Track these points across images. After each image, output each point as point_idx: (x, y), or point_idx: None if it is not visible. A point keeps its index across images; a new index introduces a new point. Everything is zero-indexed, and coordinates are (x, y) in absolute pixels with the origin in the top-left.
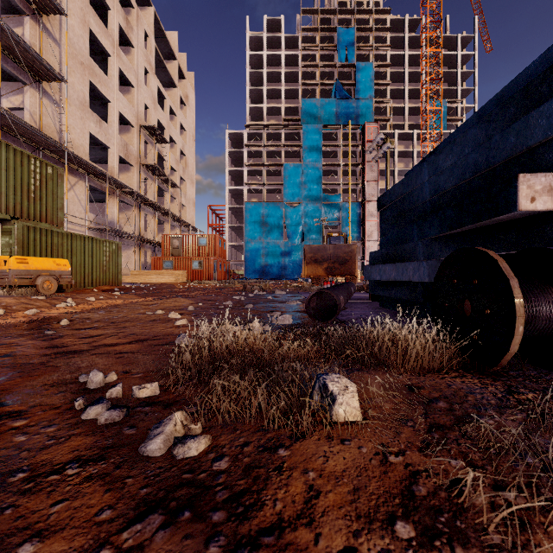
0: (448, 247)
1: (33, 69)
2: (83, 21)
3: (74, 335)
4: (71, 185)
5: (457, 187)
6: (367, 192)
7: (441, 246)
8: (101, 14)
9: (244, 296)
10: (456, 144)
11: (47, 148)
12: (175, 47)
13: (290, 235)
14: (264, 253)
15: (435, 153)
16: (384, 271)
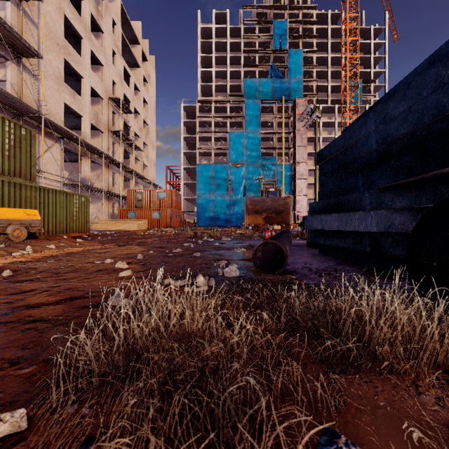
0: (402, 196)
1: (13, 46)
2: (59, 8)
3: (5, 290)
4: (48, 147)
5: (412, 134)
6: (297, 155)
7: (393, 195)
8: (75, 3)
9: (194, 243)
10: (411, 88)
11: (26, 114)
12: (139, 34)
13: (234, 190)
14: (213, 205)
15: (375, 107)
16: (325, 221)
